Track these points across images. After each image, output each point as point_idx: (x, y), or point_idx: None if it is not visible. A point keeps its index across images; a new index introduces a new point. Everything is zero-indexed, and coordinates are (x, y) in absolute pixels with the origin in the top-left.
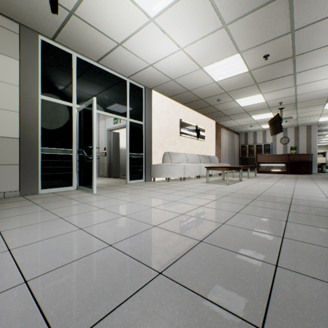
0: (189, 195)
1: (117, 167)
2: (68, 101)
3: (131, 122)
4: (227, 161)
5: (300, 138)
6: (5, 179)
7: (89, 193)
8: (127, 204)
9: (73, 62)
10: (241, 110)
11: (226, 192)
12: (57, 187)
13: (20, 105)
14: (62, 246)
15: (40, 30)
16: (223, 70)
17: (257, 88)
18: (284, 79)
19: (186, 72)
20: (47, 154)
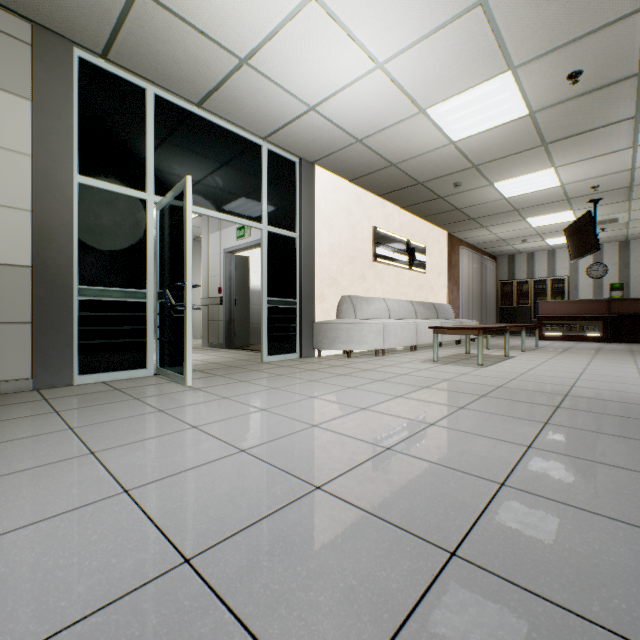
0: (399, 393)
1: (245, 327)
2: (137, 188)
3: (272, 234)
4: (472, 314)
5: (633, 264)
6: (2, 353)
7: (179, 385)
8: (256, 415)
9: (148, 105)
10: (505, 206)
11: (484, 386)
12: (114, 370)
13: (34, 196)
14: (51, 560)
15: (76, 35)
16: (470, 115)
17: (544, 155)
18: (611, 130)
19: (389, 121)
20: (92, 299)
